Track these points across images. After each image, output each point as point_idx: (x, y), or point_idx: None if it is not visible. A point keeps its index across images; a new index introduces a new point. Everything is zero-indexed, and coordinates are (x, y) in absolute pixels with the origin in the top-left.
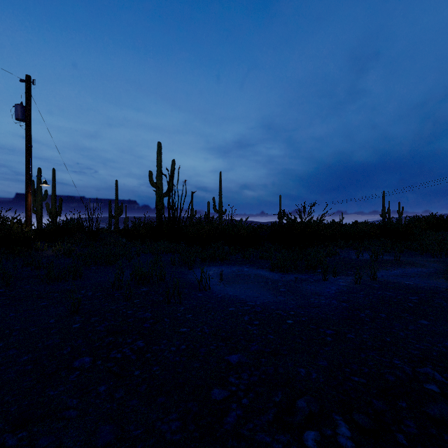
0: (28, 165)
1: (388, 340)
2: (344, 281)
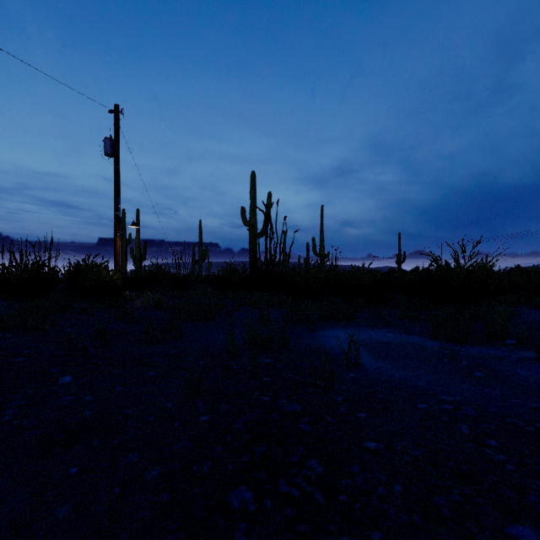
0: (117, 205)
1: None
2: None
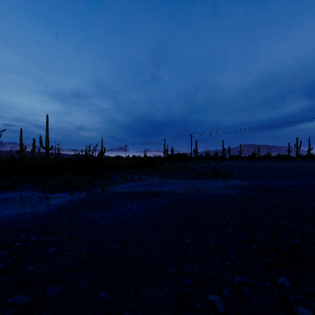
0: None
1: (44, 224)
2: (85, 194)
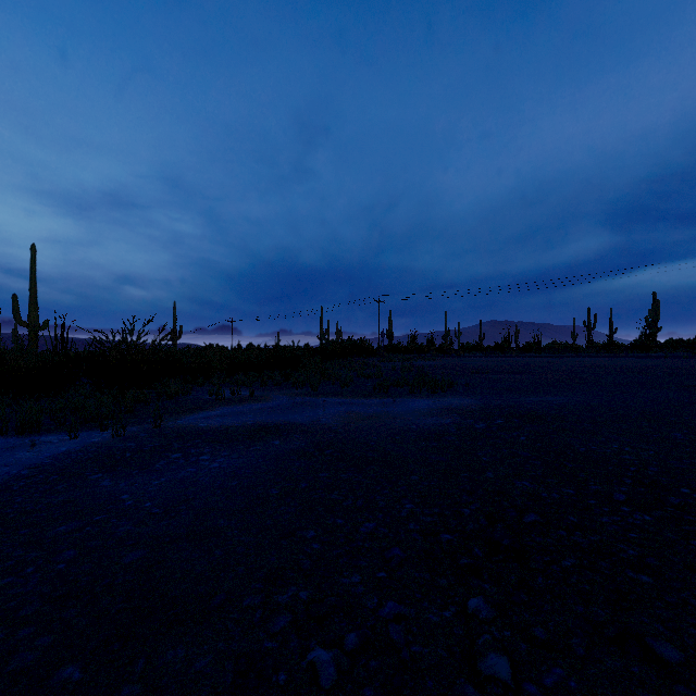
0: None
1: None
2: (110, 434)
